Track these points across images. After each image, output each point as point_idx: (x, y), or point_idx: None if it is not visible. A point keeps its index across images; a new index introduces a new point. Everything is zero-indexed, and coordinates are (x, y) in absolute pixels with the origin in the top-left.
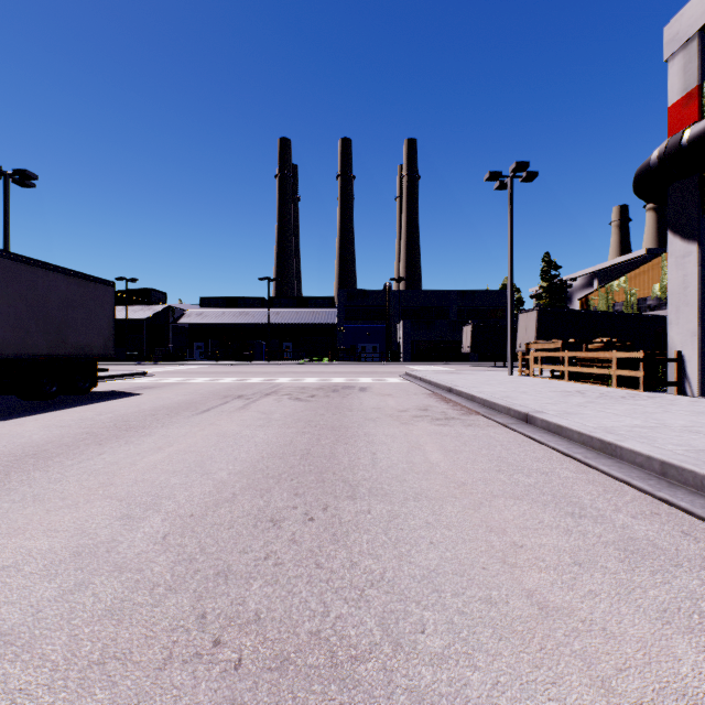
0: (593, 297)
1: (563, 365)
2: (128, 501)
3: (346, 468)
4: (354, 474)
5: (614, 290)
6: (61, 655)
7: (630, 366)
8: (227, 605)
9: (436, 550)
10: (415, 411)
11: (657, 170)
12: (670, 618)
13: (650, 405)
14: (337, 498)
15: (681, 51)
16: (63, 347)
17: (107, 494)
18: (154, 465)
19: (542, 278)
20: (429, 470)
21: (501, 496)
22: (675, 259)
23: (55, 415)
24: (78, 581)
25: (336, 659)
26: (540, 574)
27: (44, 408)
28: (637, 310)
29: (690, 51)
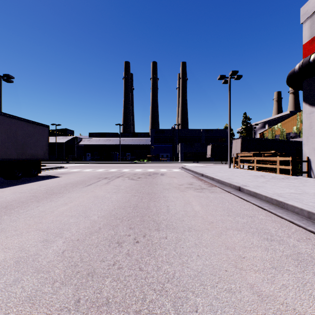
0: (265, 133)
1: (253, 163)
2: (47, 232)
3: (154, 214)
4: (158, 217)
5: (275, 129)
6: None
7: (285, 164)
8: (91, 293)
9: (201, 259)
10: (187, 185)
11: (298, 73)
12: None
13: (296, 182)
14: (150, 230)
15: (309, 19)
16: (24, 155)
17: (37, 228)
18: (62, 212)
19: (243, 124)
20: (194, 215)
21: (231, 229)
22: (306, 114)
23: (19, 187)
24: (15, 278)
25: None
26: (255, 274)
27: (15, 183)
28: (285, 138)
29: (313, 18)
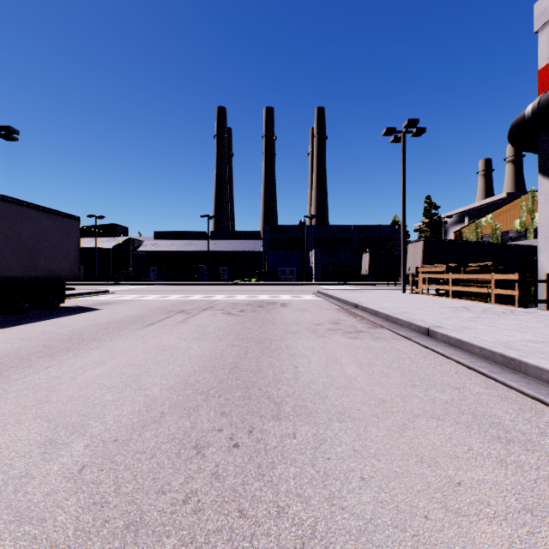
0: (465, 231)
1: (447, 285)
2: (56, 422)
3: (271, 383)
4: (278, 389)
5: (482, 225)
6: None
7: (505, 286)
8: None
9: (369, 489)
10: (329, 324)
11: (530, 122)
12: None
13: (531, 320)
14: (262, 418)
15: None
16: (34, 270)
17: (39, 413)
18: (93, 379)
19: (424, 215)
20: (348, 385)
21: (422, 415)
22: (545, 197)
23: (21, 329)
24: None
25: None
26: (491, 527)
27: (15, 321)
28: (501, 240)
29: None
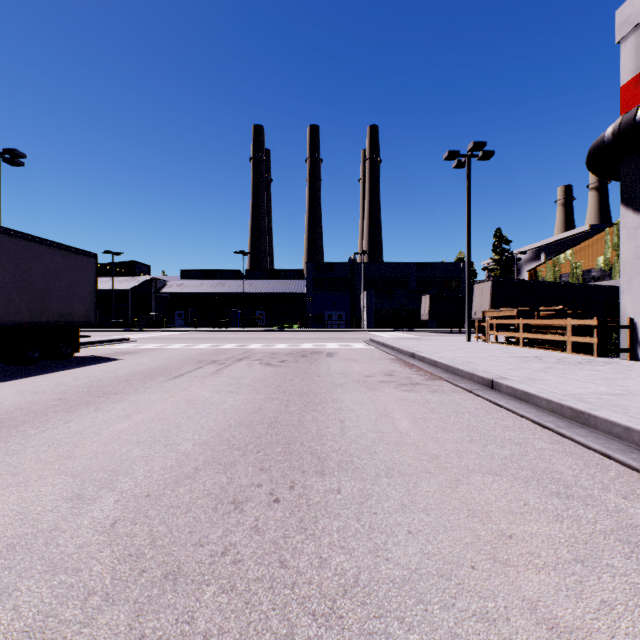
0: (541, 269)
1: (518, 331)
2: (82, 478)
3: (314, 438)
4: (322, 445)
5: (560, 262)
6: None
7: (583, 332)
8: (171, 623)
9: (416, 541)
10: (381, 376)
11: (611, 145)
12: None
13: (609, 371)
14: (305, 474)
15: (633, 32)
16: (45, 315)
17: (62, 468)
18: (119, 434)
19: (494, 251)
20: (399, 441)
21: (478, 471)
22: (628, 231)
23: (33, 381)
24: (2, 586)
25: None
26: (539, 576)
27: (24, 373)
28: (582, 280)
29: None
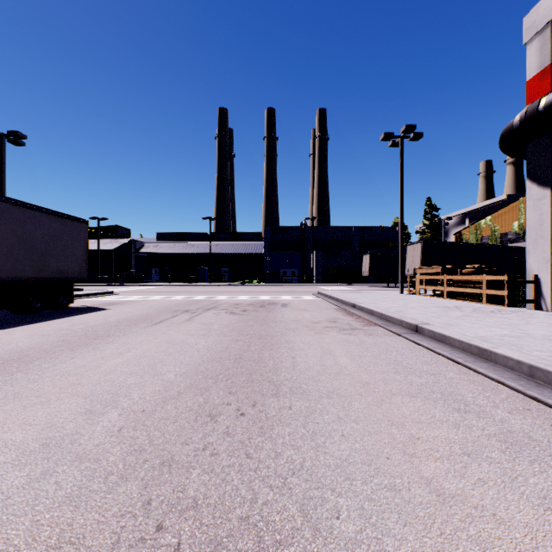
0: (465, 233)
1: (443, 286)
2: (91, 399)
3: (271, 370)
4: (277, 375)
5: (481, 227)
6: (23, 540)
7: (497, 286)
8: (169, 492)
9: (347, 441)
10: (326, 323)
11: (518, 130)
12: (550, 504)
13: (514, 318)
14: (264, 396)
15: (537, 36)
16: (46, 272)
17: (74, 392)
18: (115, 367)
19: (425, 217)
20: (338, 372)
21: (399, 394)
22: (533, 201)
23: (38, 326)
24: (44, 469)
25: (263, 543)
26: (435, 463)
27: (30, 320)
28: (500, 242)
29: (545, 36)
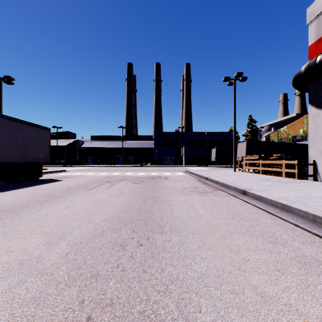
0: (271, 135)
1: (259, 166)
2: (50, 235)
3: (158, 217)
4: (162, 220)
5: (281, 132)
6: None
7: (291, 167)
8: (96, 295)
9: (204, 262)
10: (191, 188)
11: (304, 75)
12: None
13: (302, 186)
14: (154, 233)
15: (315, 19)
16: (25, 158)
17: (40, 231)
18: (65, 216)
19: (248, 126)
20: (198, 218)
21: (235, 232)
22: (312, 117)
23: (20, 191)
24: (19, 280)
25: None
26: (259, 276)
27: (16, 187)
28: (292, 141)
29: (319, 19)
